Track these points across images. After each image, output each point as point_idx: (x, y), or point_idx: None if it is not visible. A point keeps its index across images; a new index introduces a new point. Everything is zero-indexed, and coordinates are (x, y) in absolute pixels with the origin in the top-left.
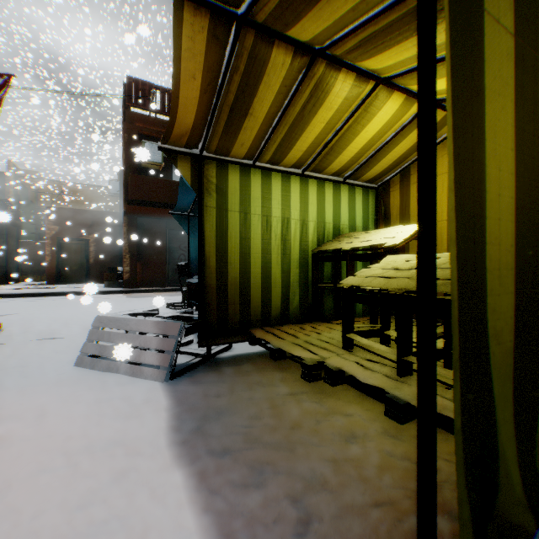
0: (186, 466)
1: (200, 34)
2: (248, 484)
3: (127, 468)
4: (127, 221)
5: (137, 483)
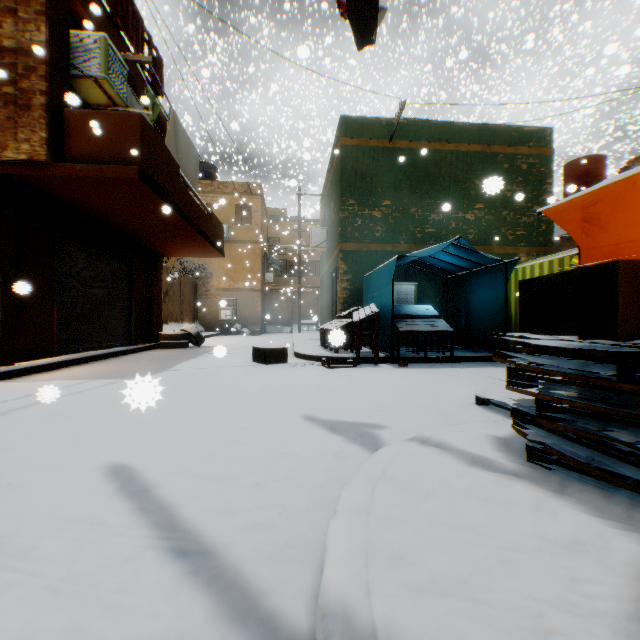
0: None
1: None
2: None
3: None
4: None
5: None
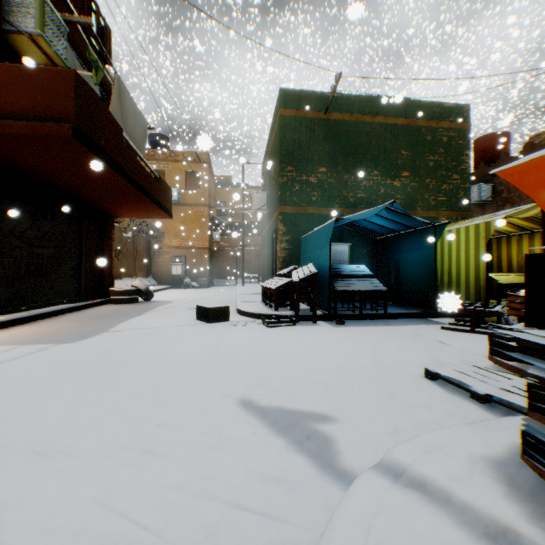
0: None
1: None
2: None
3: None
4: None
5: None
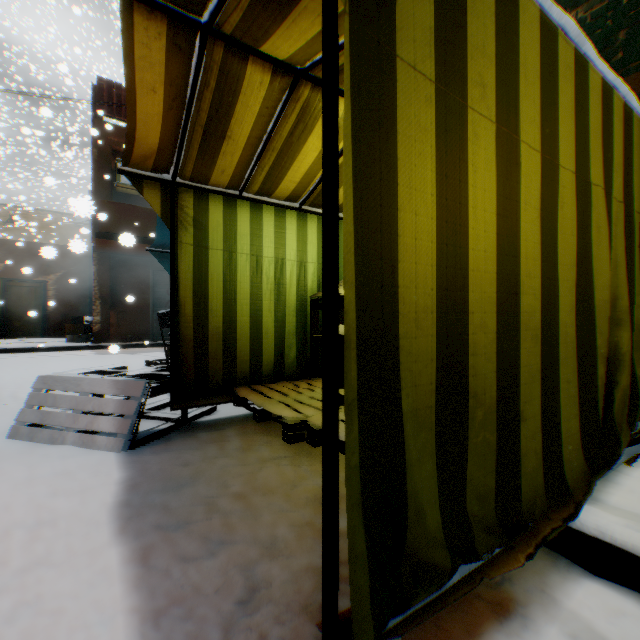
0: (127, 543)
1: (158, 41)
2: (197, 557)
3: (53, 551)
4: (98, 258)
5: (62, 566)
